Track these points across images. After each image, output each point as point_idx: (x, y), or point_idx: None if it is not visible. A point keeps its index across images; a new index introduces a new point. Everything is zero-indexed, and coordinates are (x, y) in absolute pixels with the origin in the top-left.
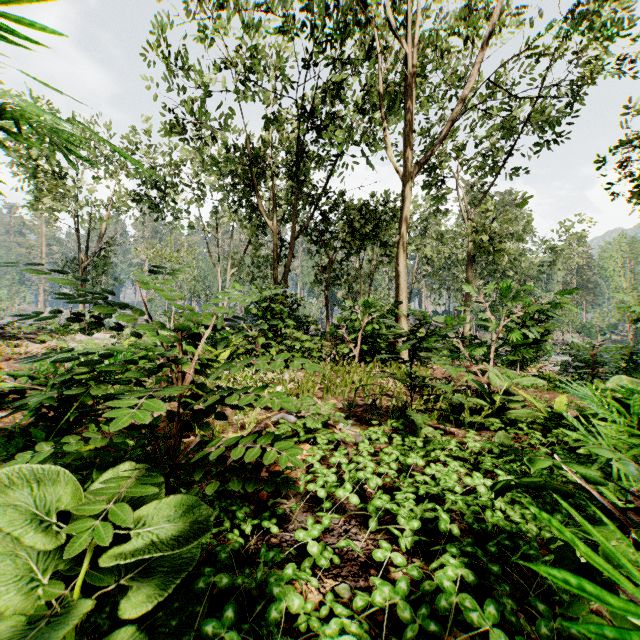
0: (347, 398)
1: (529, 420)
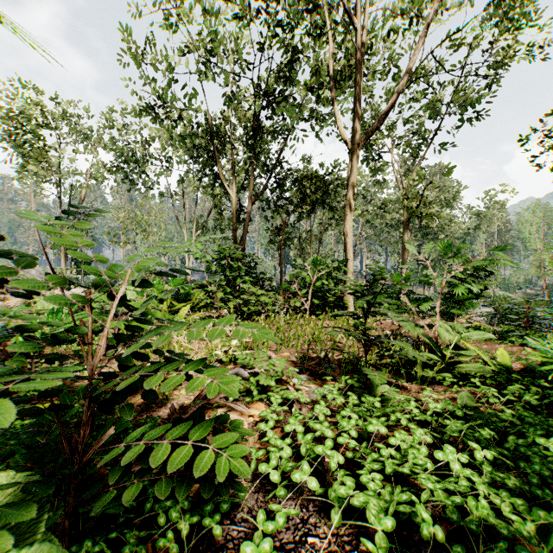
0: (300, 350)
1: (479, 374)
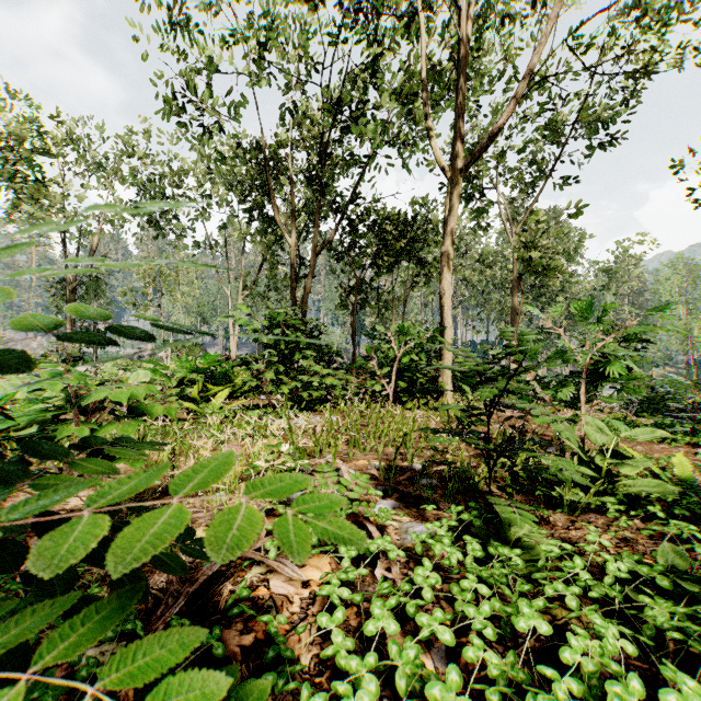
0: (382, 456)
1: (653, 496)
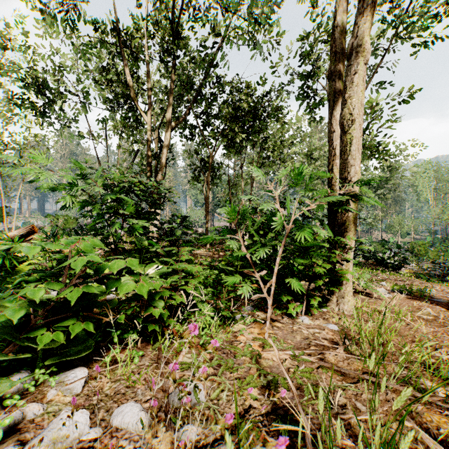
0: None
1: None
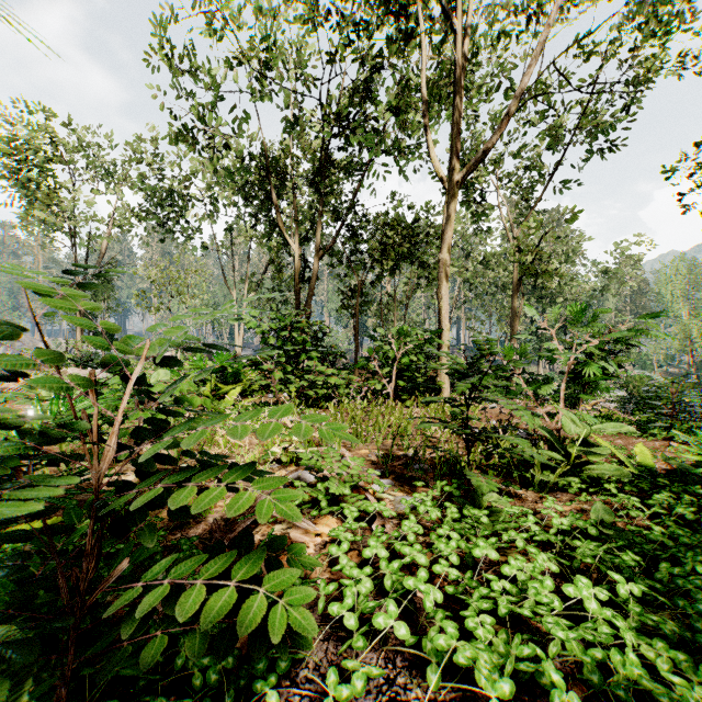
0: (381, 446)
1: (614, 477)
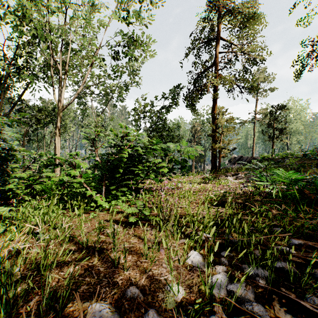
0: None
1: None
